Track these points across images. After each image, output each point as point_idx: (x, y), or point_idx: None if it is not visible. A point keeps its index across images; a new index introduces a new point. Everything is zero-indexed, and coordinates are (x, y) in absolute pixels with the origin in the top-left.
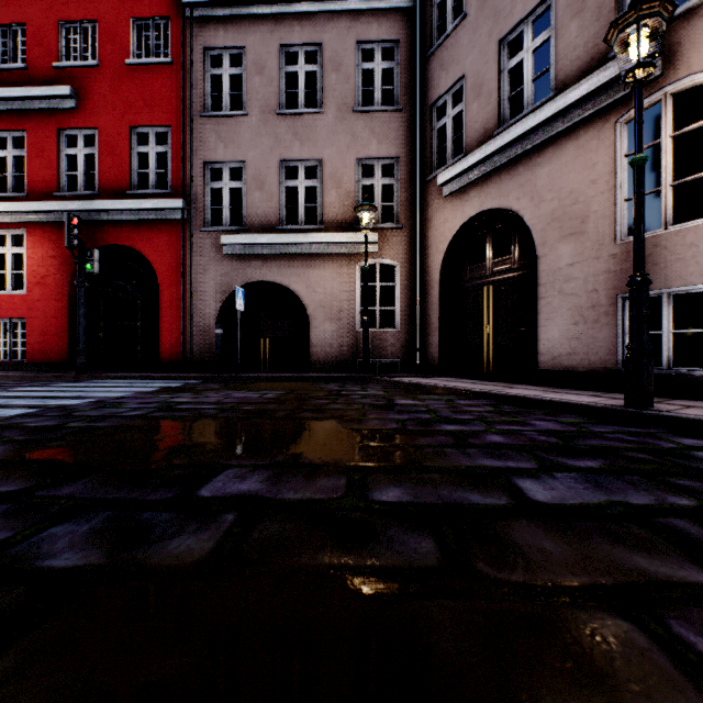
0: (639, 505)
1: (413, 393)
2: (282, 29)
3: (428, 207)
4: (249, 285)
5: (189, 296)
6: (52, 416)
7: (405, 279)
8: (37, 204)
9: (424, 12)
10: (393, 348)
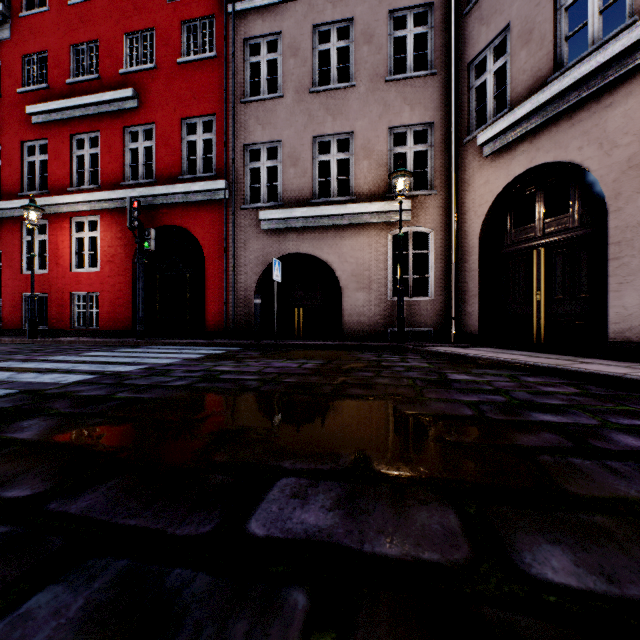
0: None
1: (462, 366)
2: (315, 9)
3: (465, 170)
4: (284, 257)
5: (231, 269)
6: (104, 384)
7: (439, 246)
8: (107, 193)
9: None
10: (427, 317)
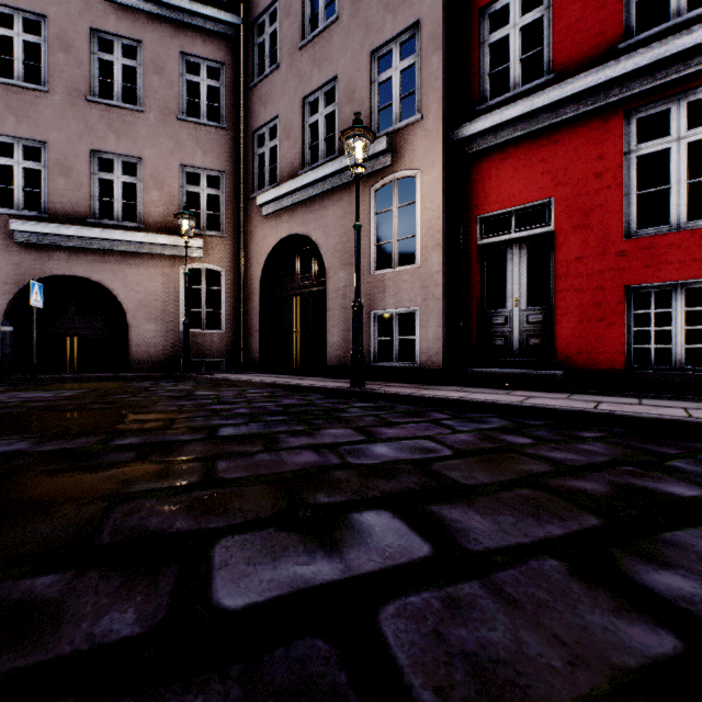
0: (275, 431)
1: (219, 387)
2: (95, 12)
3: (251, 222)
4: (52, 278)
5: None
6: None
7: (231, 285)
8: None
9: (247, 46)
10: (219, 348)
